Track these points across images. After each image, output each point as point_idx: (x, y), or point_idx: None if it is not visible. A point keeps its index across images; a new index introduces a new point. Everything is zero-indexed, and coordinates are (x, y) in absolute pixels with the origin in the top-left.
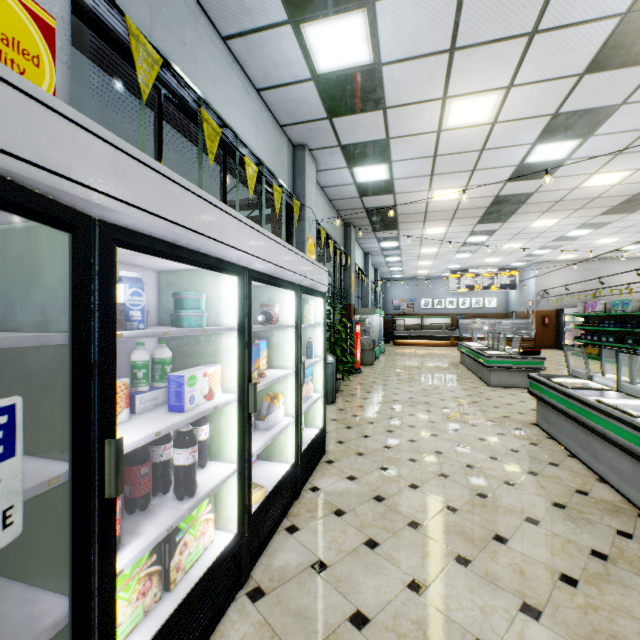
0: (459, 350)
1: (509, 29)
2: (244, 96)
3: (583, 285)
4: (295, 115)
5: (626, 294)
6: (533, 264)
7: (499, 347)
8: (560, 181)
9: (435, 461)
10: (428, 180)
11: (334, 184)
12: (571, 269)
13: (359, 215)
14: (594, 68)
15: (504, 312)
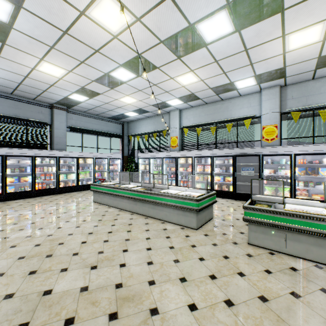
0: None
1: None
2: None
3: None
4: None
5: None
6: None
7: None
8: None
9: None
10: None
11: None
12: None
13: None
14: None
15: None
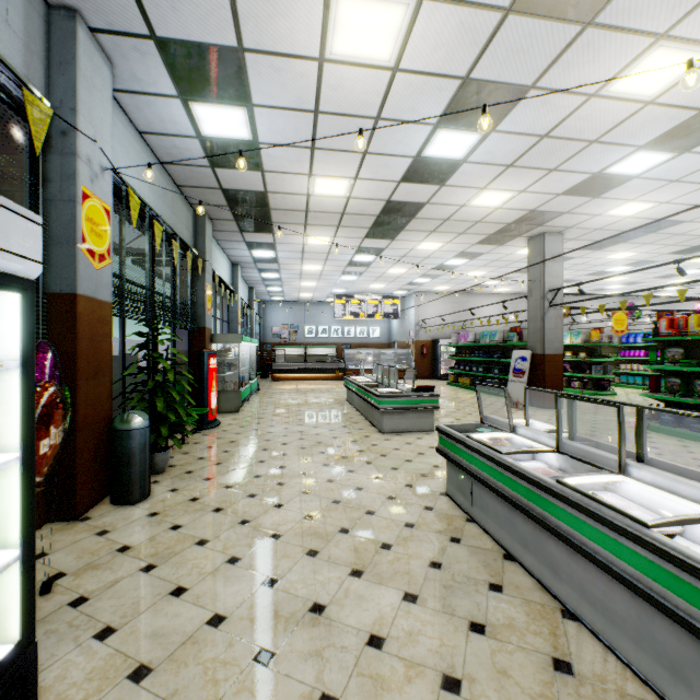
0: (346, 386)
1: None
2: None
3: (454, 317)
4: None
5: (485, 326)
6: (414, 293)
7: (390, 383)
8: (452, 192)
9: (311, 645)
10: (308, 156)
11: (162, 130)
12: (445, 301)
13: (215, 200)
14: (522, 4)
15: (387, 342)
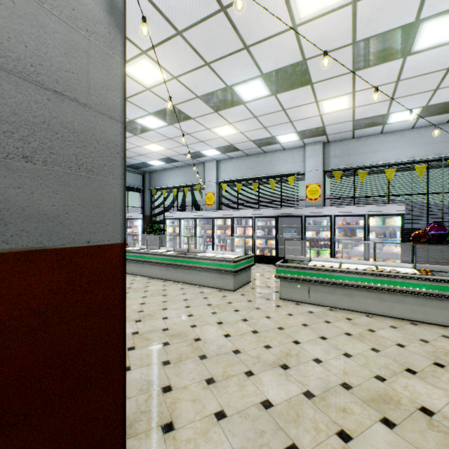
0: None
1: (437, 77)
2: (399, 140)
3: None
4: (441, 120)
5: None
6: None
7: None
8: None
9: None
10: None
11: None
12: None
13: None
14: None
15: None
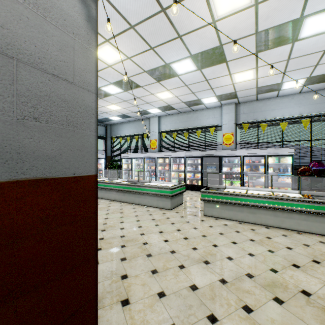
0: None
1: (316, 57)
2: (290, 101)
3: None
4: (320, 87)
5: None
6: None
7: None
8: None
9: None
10: None
11: None
12: None
13: None
14: None
15: None
